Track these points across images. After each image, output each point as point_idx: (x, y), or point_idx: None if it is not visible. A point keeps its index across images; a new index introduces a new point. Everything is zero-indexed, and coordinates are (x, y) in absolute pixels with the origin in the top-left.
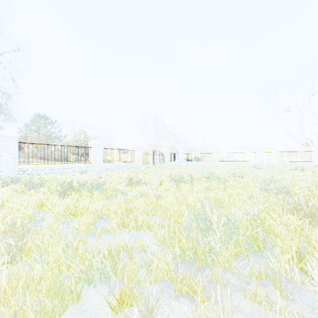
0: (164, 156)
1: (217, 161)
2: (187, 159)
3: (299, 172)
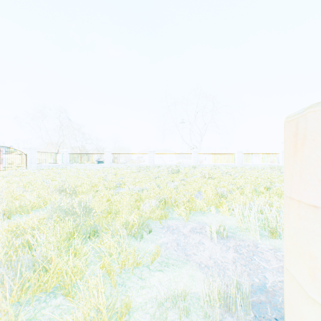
0: (28, 157)
1: (109, 163)
2: (73, 160)
3: (174, 175)
